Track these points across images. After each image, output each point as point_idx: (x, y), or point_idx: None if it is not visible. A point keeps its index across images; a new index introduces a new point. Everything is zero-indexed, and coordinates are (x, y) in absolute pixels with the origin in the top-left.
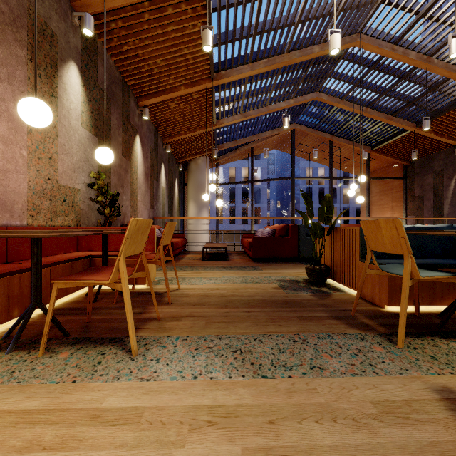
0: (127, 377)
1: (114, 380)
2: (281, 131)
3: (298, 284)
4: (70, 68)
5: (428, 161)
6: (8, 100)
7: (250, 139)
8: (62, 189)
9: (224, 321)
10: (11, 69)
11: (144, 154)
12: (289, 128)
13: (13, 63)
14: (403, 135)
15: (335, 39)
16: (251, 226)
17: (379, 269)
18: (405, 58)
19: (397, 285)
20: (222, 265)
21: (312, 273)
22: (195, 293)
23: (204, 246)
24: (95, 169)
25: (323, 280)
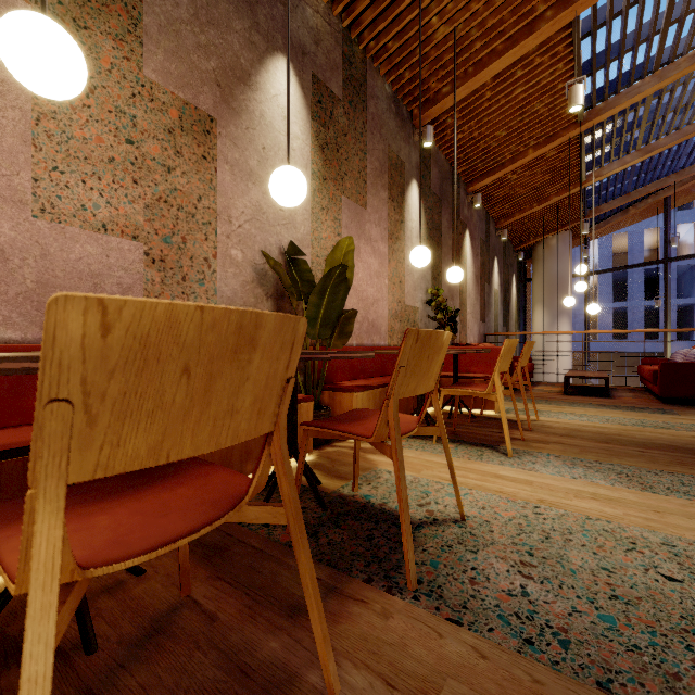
0: (510, 466)
1: (500, 465)
2: None
3: None
4: (412, 188)
5: None
6: (379, 240)
7: (660, 184)
8: (407, 310)
9: (604, 453)
10: (379, 213)
11: (473, 252)
12: None
13: (380, 207)
14: None
15: None
16: (665, 345)
17: None
18: None
19: None
20: (599, 402)
21: None
22: (560, 426)
23: (567, 375)
24: (430, 284)
25: None
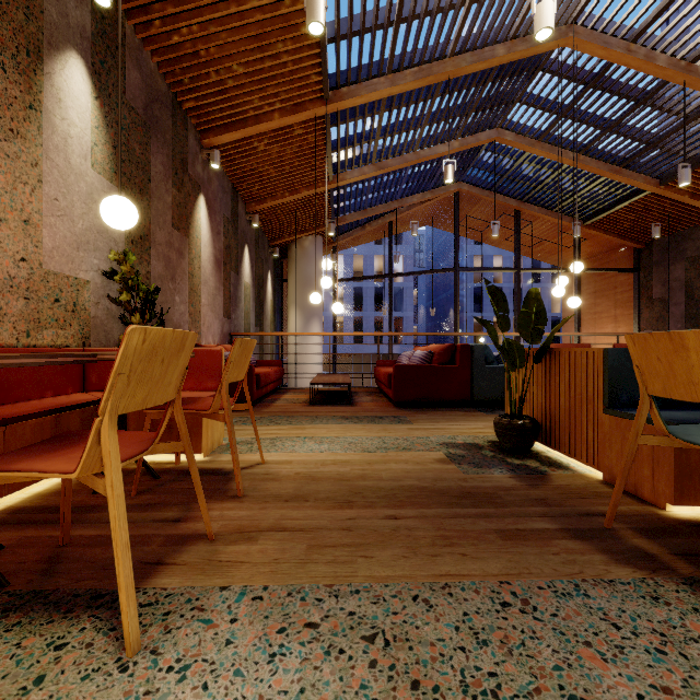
0: None
1: None
2: (437, 194)
3: (482, 453)
4: (70, 63)
5: (676, 242)
6: None
7: (388, 207)
8: (52, 280)
9: (345, 544)
10: None
11: (213, 228)
12: (451, 190)
13: None
14: (637, 198)
15: (546, 11)
16: (390, 348)
17: (668, 435)
18: (648, 65)
19: (693, 464)
20: (343, 413)
21: (507, 433)
22: (291, 473)
23: (313, 381)
24: (121, 248)
25: (527, 445)
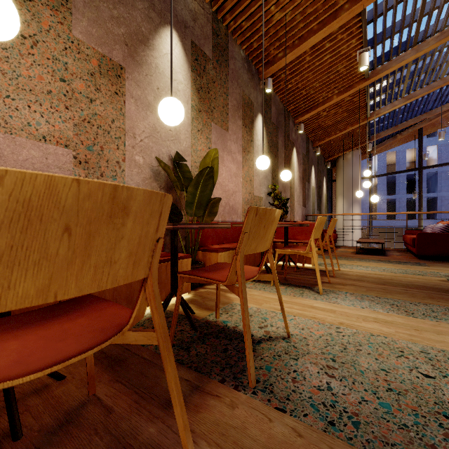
0: (321, 300)
1: (314, 299)
2: None
3: None
4: (258, 119)
5: None
6: (236, 152)
7: (417, 120)
8: (255, 199)
9: (382, 291)
10: (237, 135)
11: (298, 162)
12: None
13: (237, 131)
14: None
15: None
16: (419, 222)
17: None
18: None
19: None
20: (378, 259)
21: None
22: (354, 274)
23: (358, 241)
24: (270, 182)
25: None
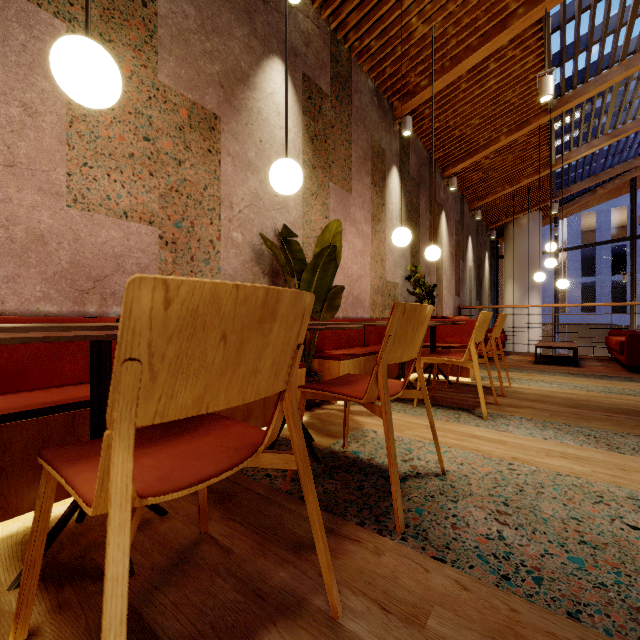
0: (486, 427)
1: (476, 426)
2: None
3: None
4: (393, 173)
5: None
6: (362, 222)
7: (627, 166)
8: (388, 285)
9: (573, 417)
10: (363, 197)
11: (449, 232)
12: None
13: (364, 191)
14: None
15: None
16: (631, 317)
17: None
18: None
19: None
20: (568, 371)
21: None
22: (532, 393)
23: (537, 345)
24: (408, 261)
25: None
